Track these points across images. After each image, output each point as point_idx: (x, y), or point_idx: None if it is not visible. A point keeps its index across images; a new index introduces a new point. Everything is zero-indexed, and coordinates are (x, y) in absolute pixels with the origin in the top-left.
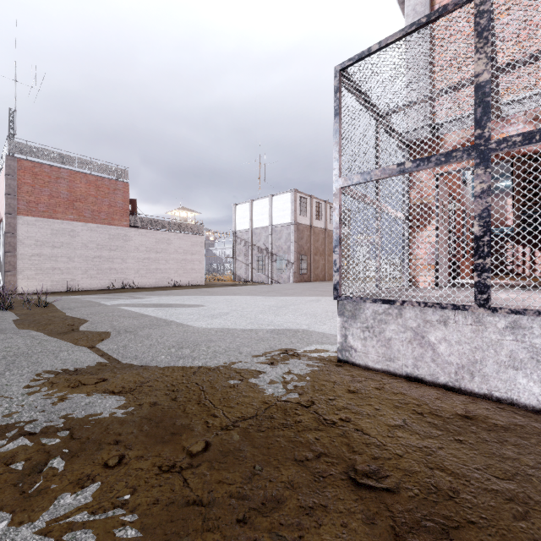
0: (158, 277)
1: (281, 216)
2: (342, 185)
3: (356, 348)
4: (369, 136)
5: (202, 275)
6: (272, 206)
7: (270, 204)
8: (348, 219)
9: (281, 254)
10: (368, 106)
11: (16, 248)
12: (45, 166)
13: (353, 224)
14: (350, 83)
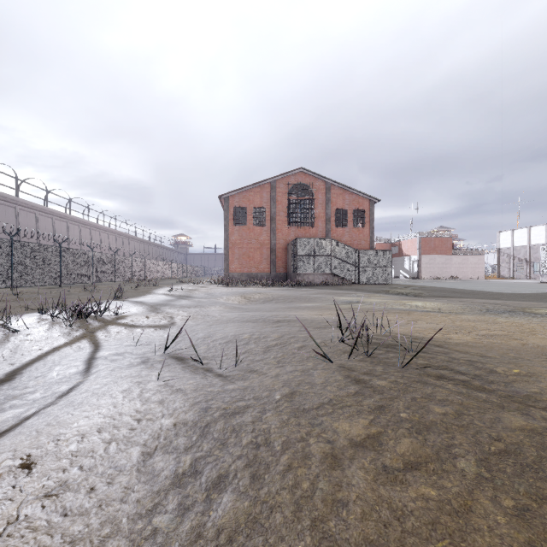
0: (463, 275)
1: (537, 239)
2: (541, 261)
3: (543, 280)
4: (544, 256)
5: (483, 275)
6: (530, 233)
7: (528, 232)
8: (542, 265)
9: (537, 262)
10: (544, 252)
11: (421, 265)
12: (427, 238)
13: (542, 266)
14: (542, 249)
